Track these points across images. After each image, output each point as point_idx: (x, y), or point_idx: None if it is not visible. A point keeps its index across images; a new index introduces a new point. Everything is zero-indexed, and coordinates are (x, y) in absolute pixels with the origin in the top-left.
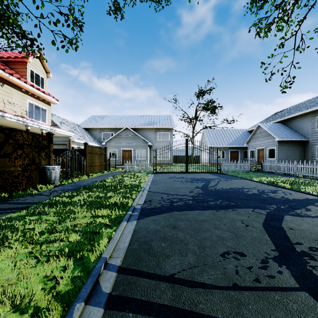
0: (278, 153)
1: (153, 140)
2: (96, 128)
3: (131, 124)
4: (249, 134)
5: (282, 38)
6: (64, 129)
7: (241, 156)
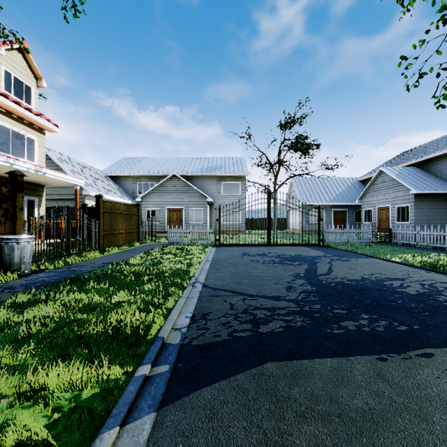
0: (415, 213)
1: (216, 194)
2: (127, 177)
3: (181, 170)
4: (361, 186)
5: (444, 7)
6: (73, 175)
7: (350, 218)
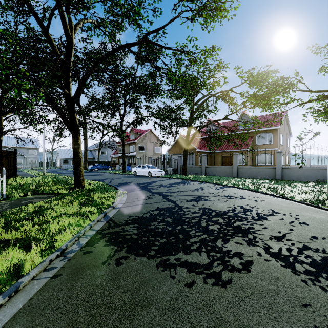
0: None
1: (26, 154)
2: None
3: (9, 144)
4: None
5: None
6: None
7: None
